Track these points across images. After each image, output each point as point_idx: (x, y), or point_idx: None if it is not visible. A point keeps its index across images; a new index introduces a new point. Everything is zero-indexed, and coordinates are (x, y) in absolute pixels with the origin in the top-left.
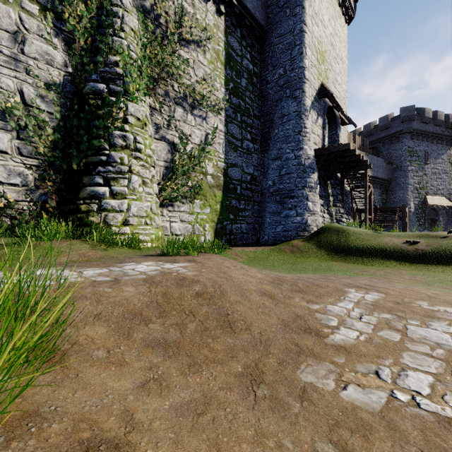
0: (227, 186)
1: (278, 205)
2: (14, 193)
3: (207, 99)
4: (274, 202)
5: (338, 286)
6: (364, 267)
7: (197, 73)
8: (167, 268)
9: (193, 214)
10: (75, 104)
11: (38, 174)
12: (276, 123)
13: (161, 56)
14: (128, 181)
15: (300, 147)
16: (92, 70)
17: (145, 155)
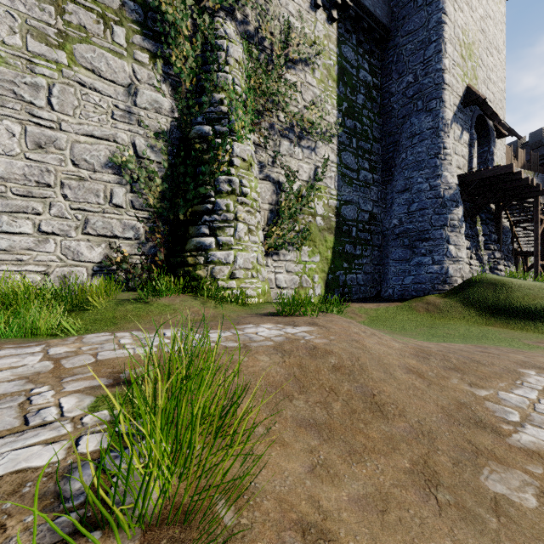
0: (339, 228)
1: (406, 250)
2: (128, 247)
3: (316, 126)
4: (400, 246)
5: (508, 365)
6: (539, 336)
7: (305, 97)
8: (291, 333)
9: (301, 263)
10: (182, 151)
11: (148, 226)
12: (403, 146)
13: (266, 84)
14: (234, 230)
15: (437, 174)
16: (198, 112)
17: (250, 200)
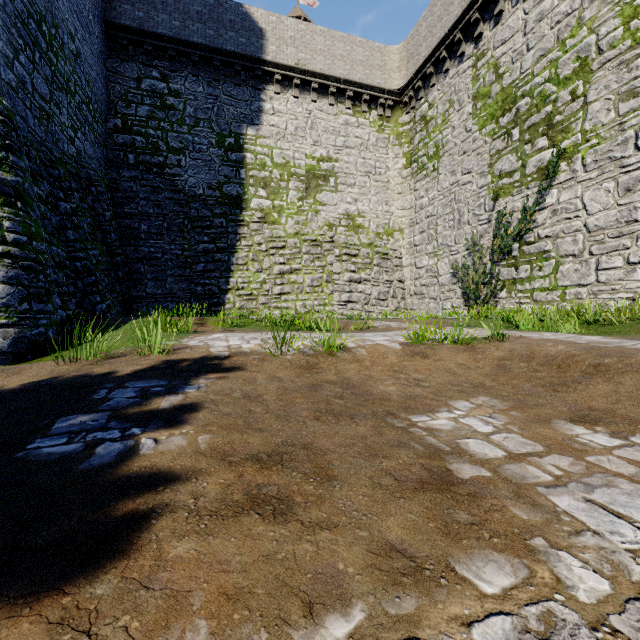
0: None
1: None
2: None
3: None
4: None
5: None
6: None
7: None
8: None
9: None
10: None
11: None
12: None
13: None
14: None
15: None
16: None
17: None
